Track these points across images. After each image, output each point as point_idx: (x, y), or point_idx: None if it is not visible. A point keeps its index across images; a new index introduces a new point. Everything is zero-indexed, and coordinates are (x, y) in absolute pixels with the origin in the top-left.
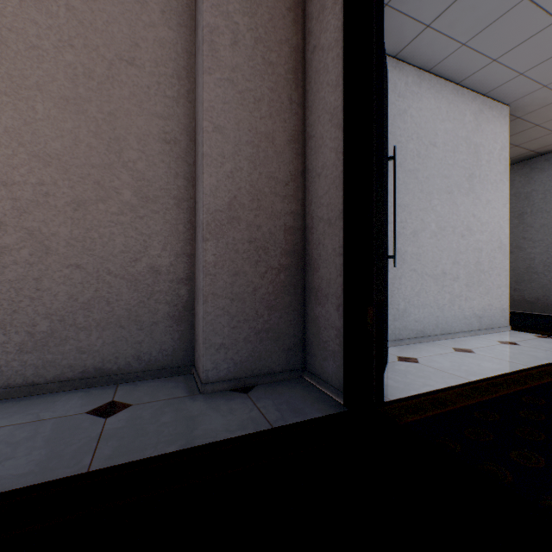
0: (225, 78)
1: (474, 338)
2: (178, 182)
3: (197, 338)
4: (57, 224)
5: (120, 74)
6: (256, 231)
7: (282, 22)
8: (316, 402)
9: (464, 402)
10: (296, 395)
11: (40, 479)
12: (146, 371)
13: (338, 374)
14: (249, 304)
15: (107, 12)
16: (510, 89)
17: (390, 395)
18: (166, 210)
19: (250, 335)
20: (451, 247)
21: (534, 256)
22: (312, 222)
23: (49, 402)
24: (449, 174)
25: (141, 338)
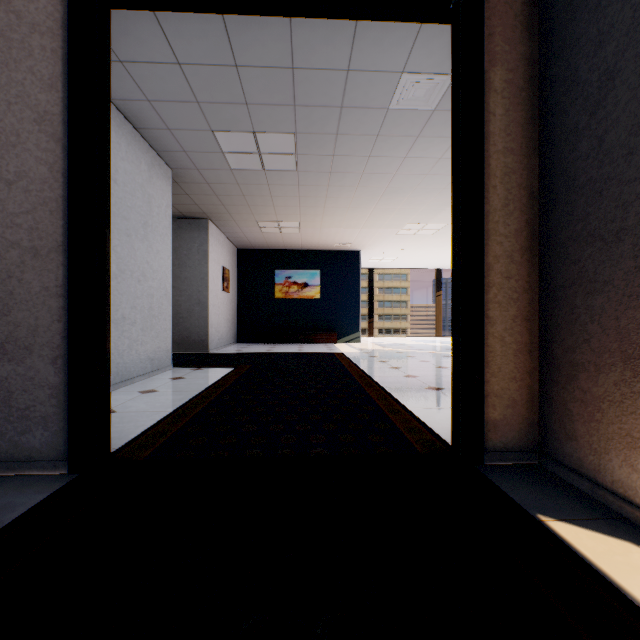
0: None
1: (151, 380)
2: None
3: None
4: None
5: None
6: None
7: None
8: (26, 487)
9: (177, 426)
10: None
11: None
12: None
13: (56, 442)
14: None
15: None
16: (176, 158)
17: (113, 446)
18: None
19: None
20: (131, 292)
21: (182, 303)
22: None
23: None
24: (129, 217)
25: None
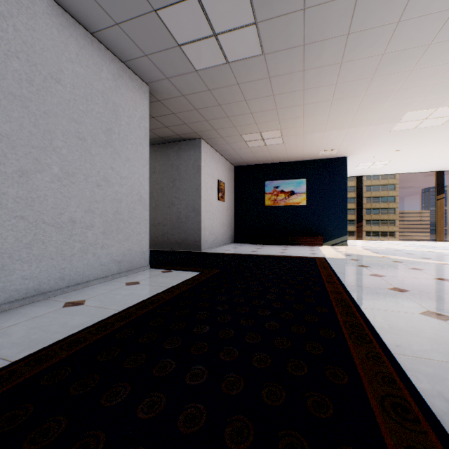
0: None
1: (108, 283)
2: None
3: None
4: None
5: None
6: None
7: None
8: None
9: None
10: None
11: None
12: None
13: None
14: None
15: None
16: (143, 67)
17: None
18: None
19: None
20: (84, 195)
21: (181, 210)
22: None
23: None
24: (82, 120)
25: None
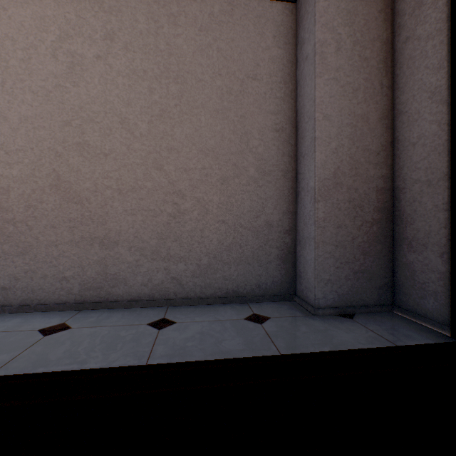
0: (331, 77)
1: None
2: (284, 159)
3: (301, 274)
4: (212, 194)
5: (247, 88)
6: (354, 193)
7: (374, 24)
8: (421, 331)
9: None
10: (397, 324)
11: (255, 354)
12: (263, 296)
13: (441, 311)
14: (348, 250)
15: (239, 47)
16: None
17: None
18: (276, 180)
19: (349, 274)
20: None
21: None
22: (404, 183)
23: (214, 310)
24: None
25: (260, 272)
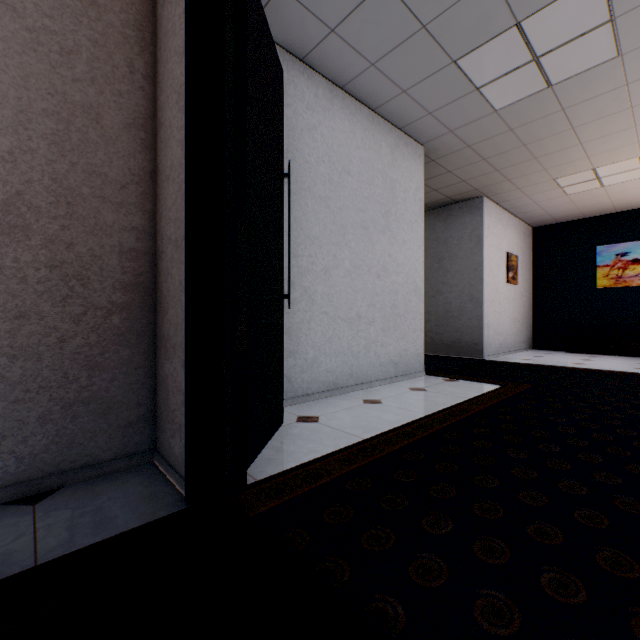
0: None
1: (389, 386)
2: None
3: None
4: None
5: None
6: (65, 251)
7: None
8: (146, 501)
9: (343, 469)
10: (121, 494)
11: None
12: None
13: (184, 456)
14: (51, 363)
15: None
16: (422, 128)
17: (260, 473)
18: None
19: (52, 411)
20: (367, 288)
21: (451, 301)
22: (163, 243)
23: None
24: (365, 208)
25: None
